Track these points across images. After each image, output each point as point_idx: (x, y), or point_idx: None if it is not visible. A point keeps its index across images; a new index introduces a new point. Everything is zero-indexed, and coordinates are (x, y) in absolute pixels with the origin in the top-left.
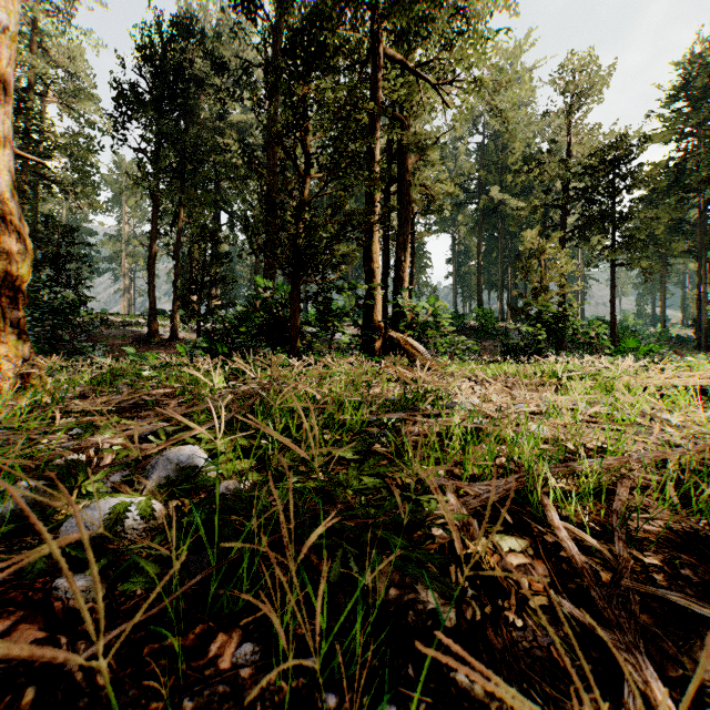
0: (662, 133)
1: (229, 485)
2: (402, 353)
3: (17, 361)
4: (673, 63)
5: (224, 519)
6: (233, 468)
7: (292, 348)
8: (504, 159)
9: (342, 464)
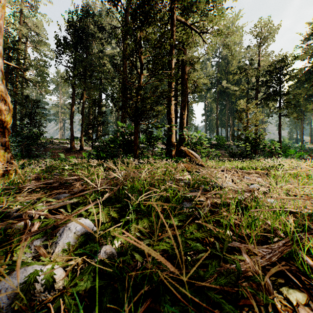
0: (302, 55)
1: (106, 249)
2: (183, 156)
3: (4, 162)
4: (307, 23)
5: (103, 284)
6: (109, 235)
7: (135, 155)
8: (228, 68)
9: (170, 226)
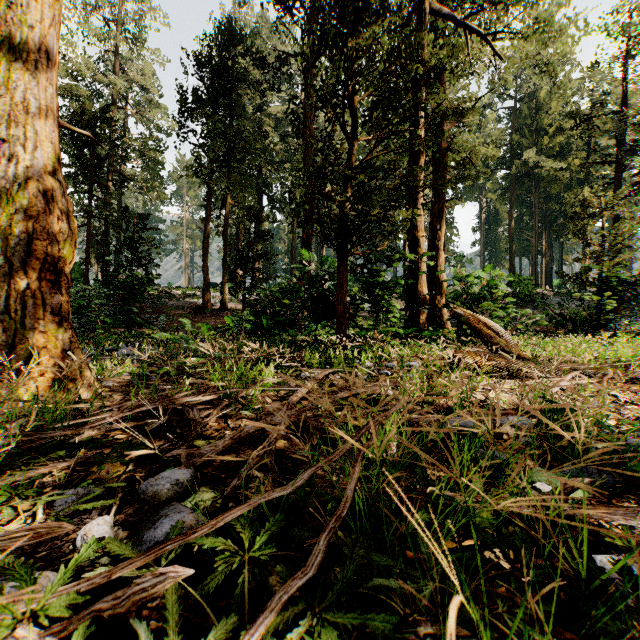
0: None
1: None
2: (437, 322)
3: (55, 352)
4: None
5: None
6: None
7: (339, 325)
8: (538, 121)
9: None
